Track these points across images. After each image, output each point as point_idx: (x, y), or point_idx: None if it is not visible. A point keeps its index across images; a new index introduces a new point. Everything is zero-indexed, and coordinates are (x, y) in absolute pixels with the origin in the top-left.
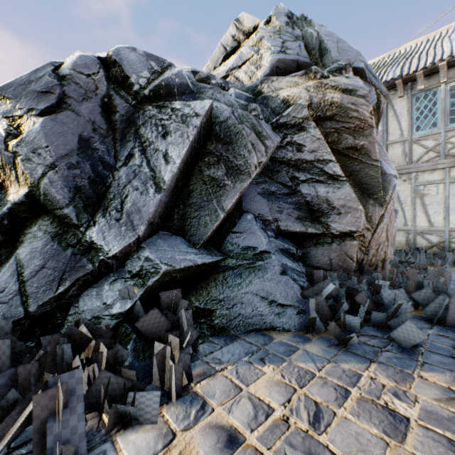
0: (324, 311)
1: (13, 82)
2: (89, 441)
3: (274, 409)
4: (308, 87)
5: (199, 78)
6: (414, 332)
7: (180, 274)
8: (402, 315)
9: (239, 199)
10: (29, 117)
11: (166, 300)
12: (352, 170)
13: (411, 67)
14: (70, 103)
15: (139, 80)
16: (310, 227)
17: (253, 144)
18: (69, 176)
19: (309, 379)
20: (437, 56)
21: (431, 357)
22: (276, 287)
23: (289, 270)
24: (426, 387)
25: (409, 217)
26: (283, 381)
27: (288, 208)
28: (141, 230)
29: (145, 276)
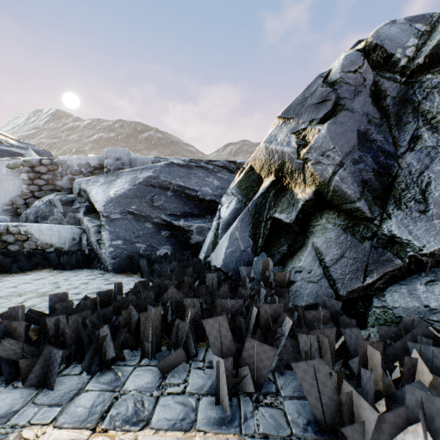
0: None
1: (291, 104)
2: None
3: None
4: None
5: None
6: None
7: None
8: None
9: None
10: (312, 127)
11: None
12: None
13: None
14: (343, 104)
15: (405, 52)
16: None
17: None
18: (355, 171)
19: None
20: None
21: None
22: None
23: None
24: None
25: None
26: None
27: None
28: None
29: None
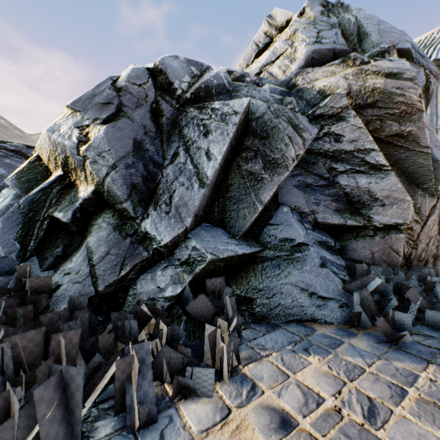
0: (369, 306)
1: (81, 97)
2: (156, 405)
3: (324, 398)
4: (346, 75)
5: (234, 77)
6: None
7: (222, 263)
8: None
9: (275, 192)
10: (95, 126)
11: (211, 287)
12: (396, 159)
13: None
14: (125, 111)
15: (181, 85)
16: (349, 220)
17: (290, 137)
18: (126, 175)
19: (359, 373)
20: None
21: None
22: (315, 279)
23: (328, 263)
24: None
25: None
26: (330, 372)
27: (325, 200)
28: (188, 222)
29: (192, 264)
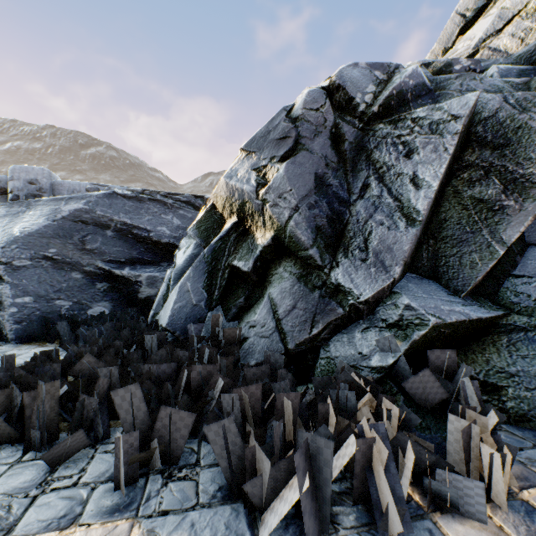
0: None
1: (255, 136)
2: None
3: None
4: None
5: (433, 70)
6: None
7: (448, 329)
8: None
9: None
10: (272, 165)
11: (435, 361)
12: None
13: None
14: (303, 143)
15: (364, 98)
16: None
17: None
18: (310, 217)
19: None
20: None
21: None
22: None
23: None
24: None
25: None
26: None
27: None
28: (396, 272)
29: (406, 328)
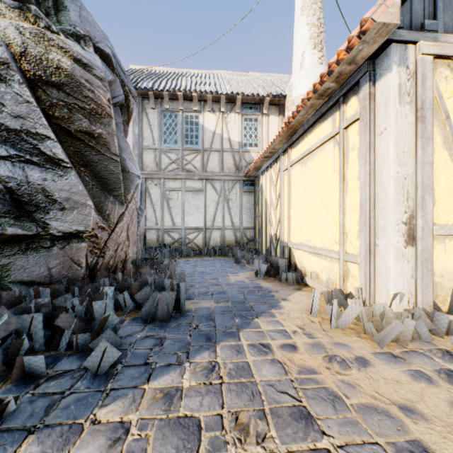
0: None
1: None
2: None
3: None
4: (21, 28)
5: None
6: (109, 352)
7: None
8: (106, 330)
9: None
10: None
11: None
12: (89, 160)
13: (161, 86)
14: None
15: None
16: (12, 226)
17: None
18: None
19: None
20: (178, 86)
21: (124, 375)
22: None
23: None
24: (91, 441)
25: (160, 218)
26: None
27: None
28: None
29: None
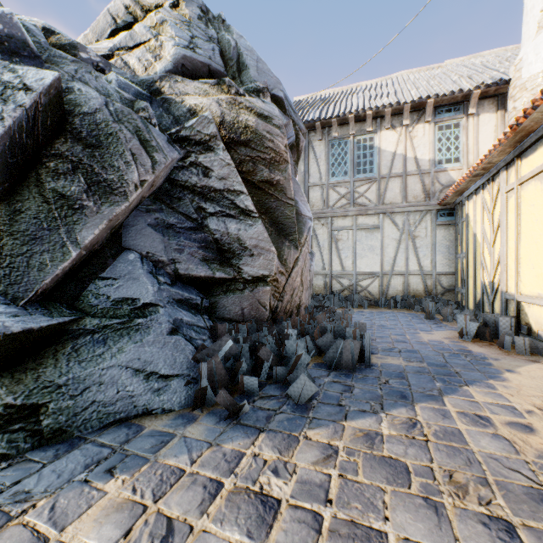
0: (220, 375)
1: None
2: None
3: None
4: (220, 101)
5: (57, 42)
6: (307, 385)
7: None
8: (300, 367)
9: (118, 230)
10: None
11: None
12: (268, 207)
13: (328, 112)
14: None
15: None
16: (218, 271)
17: (134, 154)
18: None
19: (174, 482)
20: (348, 108)
21: (321, 409)
22: (160, 353)
23: (185, 327)
24: (308, 450)
25: (327, 261)
26: (131, 499)
27: (191, 247)
28: None
29: None
